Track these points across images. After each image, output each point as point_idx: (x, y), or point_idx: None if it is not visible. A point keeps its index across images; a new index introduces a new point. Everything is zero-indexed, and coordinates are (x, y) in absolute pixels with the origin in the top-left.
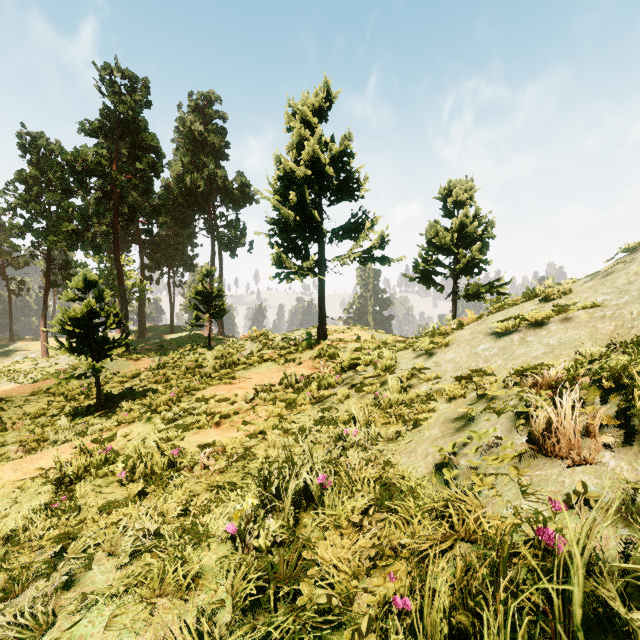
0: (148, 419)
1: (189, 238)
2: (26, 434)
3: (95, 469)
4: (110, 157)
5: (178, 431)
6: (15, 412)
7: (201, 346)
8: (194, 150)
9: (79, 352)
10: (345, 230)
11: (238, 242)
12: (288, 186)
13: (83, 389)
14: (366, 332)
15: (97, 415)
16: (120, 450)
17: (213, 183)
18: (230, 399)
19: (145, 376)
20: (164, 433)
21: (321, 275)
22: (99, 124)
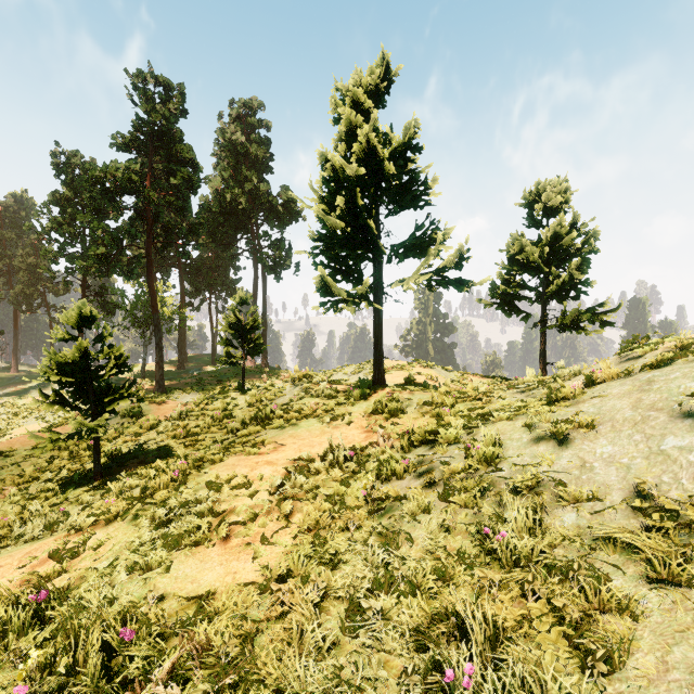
0: (136, 515)
1: (231, 260)
2: (7, 509)
3: (13, 638)
4: (144, 173)
5: (164, 552)
6: (11, 471)
7: (233, 388)
8: (235, 163)
9: (72, 406)
10: (408, 246)
11: (283, 264)
12: (336, 191)
13: (91, 443)
14: (431, 369)
15: (93, 486)
16: (77, 580)
17: (256, 199)
18: (252, 484)
19: (164, 428)
20: (142, 555)
21: (378, 303)
22: (131, 137)
